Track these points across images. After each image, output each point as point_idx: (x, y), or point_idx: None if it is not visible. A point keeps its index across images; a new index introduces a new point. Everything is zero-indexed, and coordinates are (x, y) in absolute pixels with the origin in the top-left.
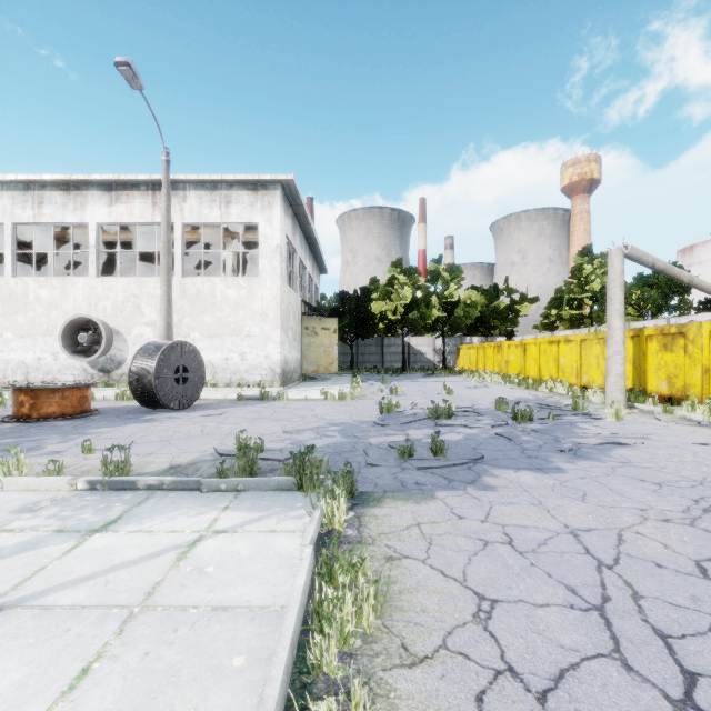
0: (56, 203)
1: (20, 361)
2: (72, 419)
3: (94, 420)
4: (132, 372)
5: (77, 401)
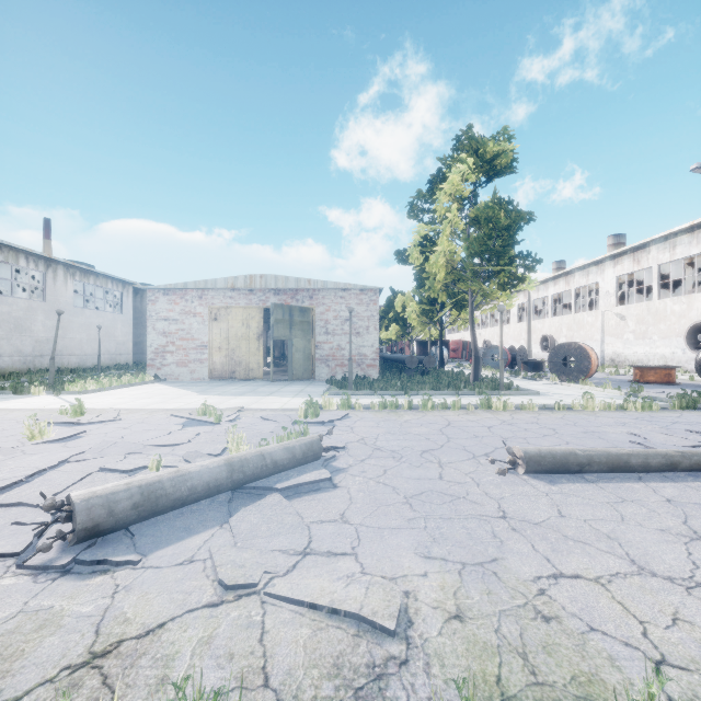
0: (683, 244)
1: (661, 354)
2: (659, 385)
3: (669, 386)
4: (696, 361)
5: (663, 376)
